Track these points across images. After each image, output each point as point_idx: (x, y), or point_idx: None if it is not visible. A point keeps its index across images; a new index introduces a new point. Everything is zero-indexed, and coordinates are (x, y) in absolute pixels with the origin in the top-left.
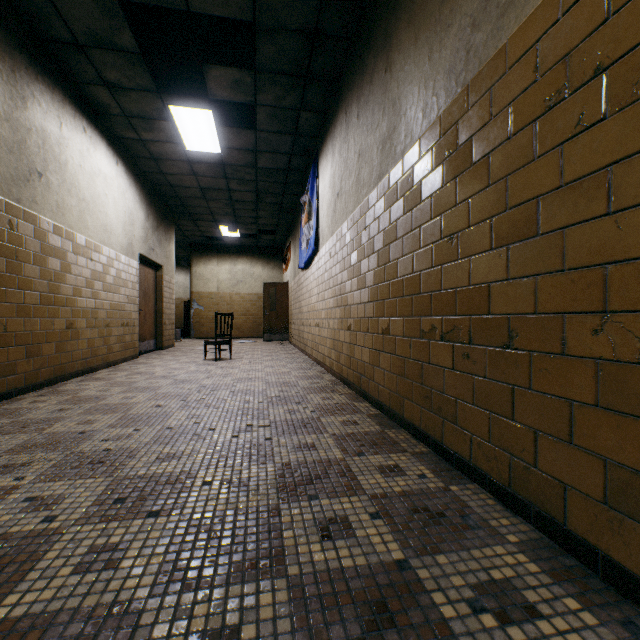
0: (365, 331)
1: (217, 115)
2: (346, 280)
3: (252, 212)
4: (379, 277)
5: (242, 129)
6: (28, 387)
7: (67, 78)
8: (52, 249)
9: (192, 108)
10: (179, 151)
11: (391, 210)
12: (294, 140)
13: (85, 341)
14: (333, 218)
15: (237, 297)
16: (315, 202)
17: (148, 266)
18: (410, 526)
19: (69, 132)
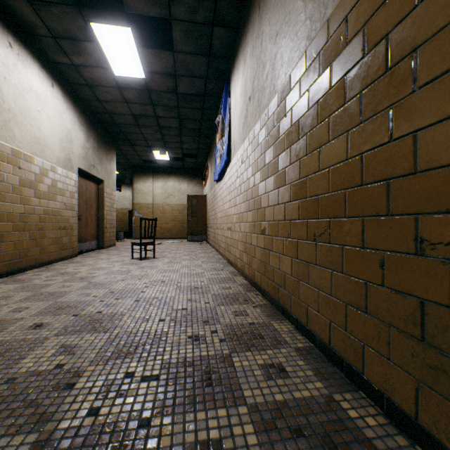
0: (285, 236)
1: (139, 40)
2: (259, 182)
3: (177, 137)
4: (308, 167)
5: (161, 50)
6: None
7: None
8: None
9: (112, 25)
10: (108, 77)
11: (332, 66)
12: (208, 62)
13: (11, 244)
14: (244, 124)
15: (168, 207)
16: (227, 117)
17: (90, 180)
18: None
19: None
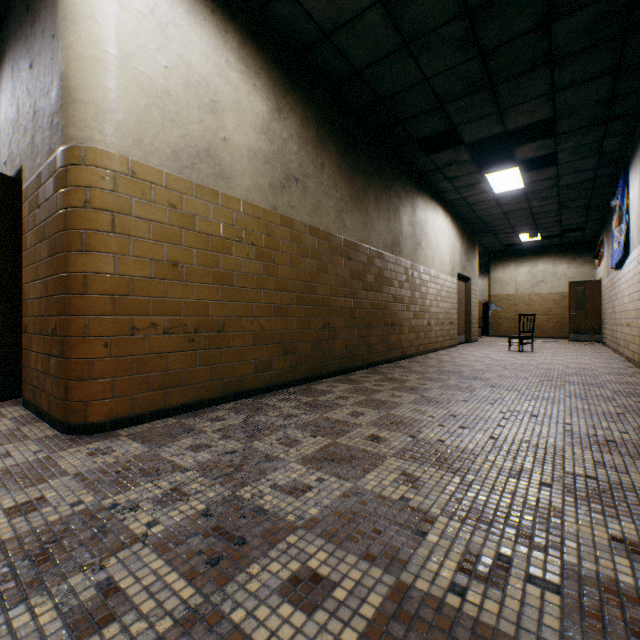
0: None
1: (520, 162)
2: None
3: (553, 218)
4: None
5: (543, 168)
6: (416, 354)
7: (427, 184)
8: (422, 282)
9: (501, 171)
10: (488, 196)
11: None
12: (598, 158)
13: (433, 332)
14: (639, 229)
15: (536, 297)
16: (624, 210)
17: (460, 280)
18: (635, 411)
19: (428, 214)
